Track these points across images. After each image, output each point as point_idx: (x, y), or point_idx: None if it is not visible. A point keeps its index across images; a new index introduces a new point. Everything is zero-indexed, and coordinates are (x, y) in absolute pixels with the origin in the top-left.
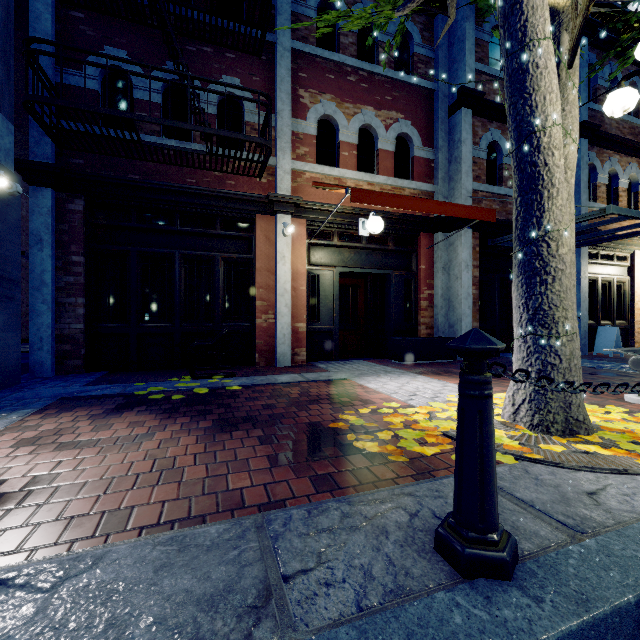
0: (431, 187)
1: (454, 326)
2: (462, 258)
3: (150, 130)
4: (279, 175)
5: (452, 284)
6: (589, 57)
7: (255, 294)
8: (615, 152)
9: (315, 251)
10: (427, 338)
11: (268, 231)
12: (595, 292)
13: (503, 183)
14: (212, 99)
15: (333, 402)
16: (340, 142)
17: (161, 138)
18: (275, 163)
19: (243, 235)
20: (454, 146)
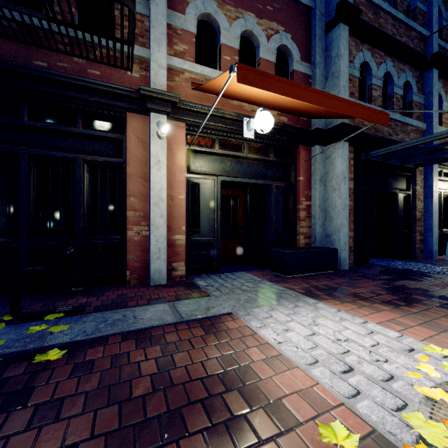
0: None
1: (331, 236)
2: (340, 170)
3: None
4: (153, 69)
5: (329, 195)
6: None
7: (126, 203)
8: None
9: (195, 158)
10: (311, 250)
11: (141, 132)
12: (439, 204)
13: (372, 102)
14: None
15: (213, 411)
16: (221, 45)
17: None
18: (149, 56)
19: (111, 135)
20: (331, 62)
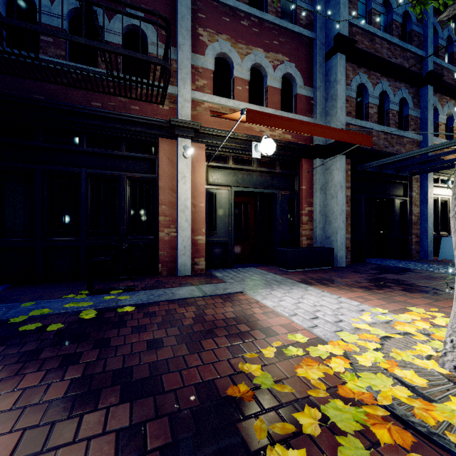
0: (311, 120)
1: (330, 237)
2: (337, 180)
3: (55, 54)
4: (180, 103)
5: (328, 202)
6: (433, 21)
7: (158, 210)
8: (451, 98)
9: (213, 172)
10: (310, 248)
11: (170, 153)
12: (436, 209)
13: (369, 119)
14: (117, 30)
15: (230, 331)
16: (235, 77)
17: (66, 62)
18: (176, 92)
19: (147, 156)
20: (330, 86)
